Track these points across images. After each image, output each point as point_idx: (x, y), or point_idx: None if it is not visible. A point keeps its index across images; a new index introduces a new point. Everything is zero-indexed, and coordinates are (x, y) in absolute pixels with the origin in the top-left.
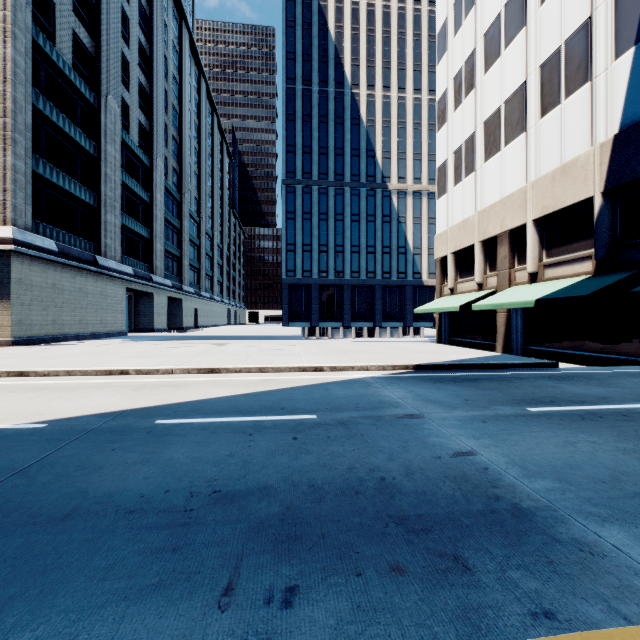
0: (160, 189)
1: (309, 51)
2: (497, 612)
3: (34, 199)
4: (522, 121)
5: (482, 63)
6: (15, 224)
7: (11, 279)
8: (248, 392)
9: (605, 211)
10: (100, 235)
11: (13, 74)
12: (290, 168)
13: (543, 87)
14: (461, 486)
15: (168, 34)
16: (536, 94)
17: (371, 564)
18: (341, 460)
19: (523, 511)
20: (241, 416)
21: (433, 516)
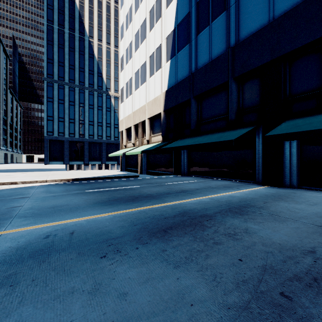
0: None
1: (63, 9)
2: None
3: None
4: (145, 77)
5: (134, 47)
6: None
7: None
8: None
9: (164, 118)
10: None
11: None
12: (50, 72)
13: (150, 65)
14: None
15: None
16: (148, 67)
17: None
18: None
19: None
20: None
21: None
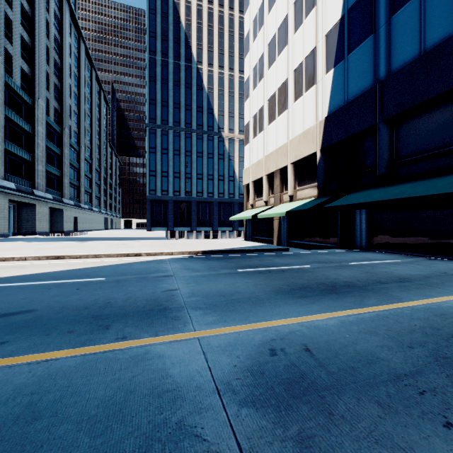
0: (42, 123)
1: (166, 33)
2: (101, 339)
3: None
4: (286, 102)
5: (267, 62)
6: None
7: None
8: (73, 268)
9: (322, 161)
10: None
11: None
12: (152, 116)
13: (295, 83)
14: (149, 302)
15: (50, 3)
16: (292, 87)
17: (59, 331)
18: (95, 296)
19: (166, 309)
20: (53, 280)
21: (116, 314)
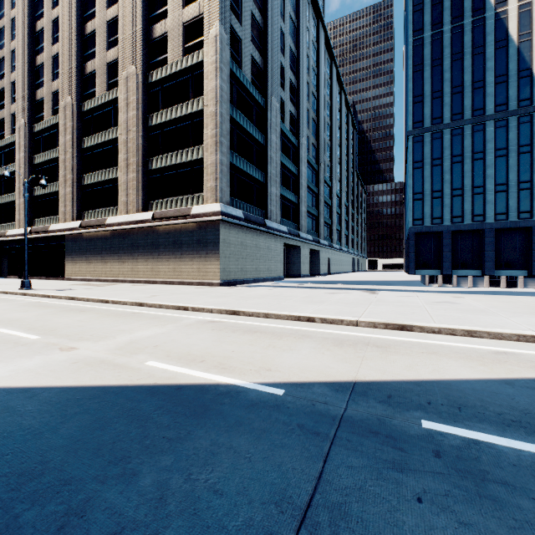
0: (304, 162)
1: None
2: None
3: (230, 183)
4: None
5: None
6: (221, 201)
7: (219, 240)
8: (503, 377)
9: None
10: (267, 204)
11: (220, 97)
12: (417, 118)
13: None
14: None
15: (309, 36)
16: None
17: None
18: None
19: None
20: None
21: None
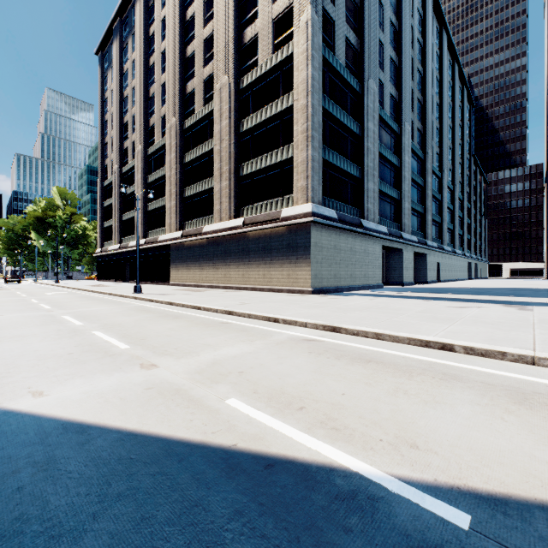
0: (407, 151)
1: None
2: None
3: (322, 181)
4: None
5: None
6: (313, 201)
7: (310, 243)
8: None
9: None
10: (363, 202)
11: (311, 87)
12: None
13: None
14: None
15: (413, 4)
16: None
17: None
18: None
19: None
20: None
21: None
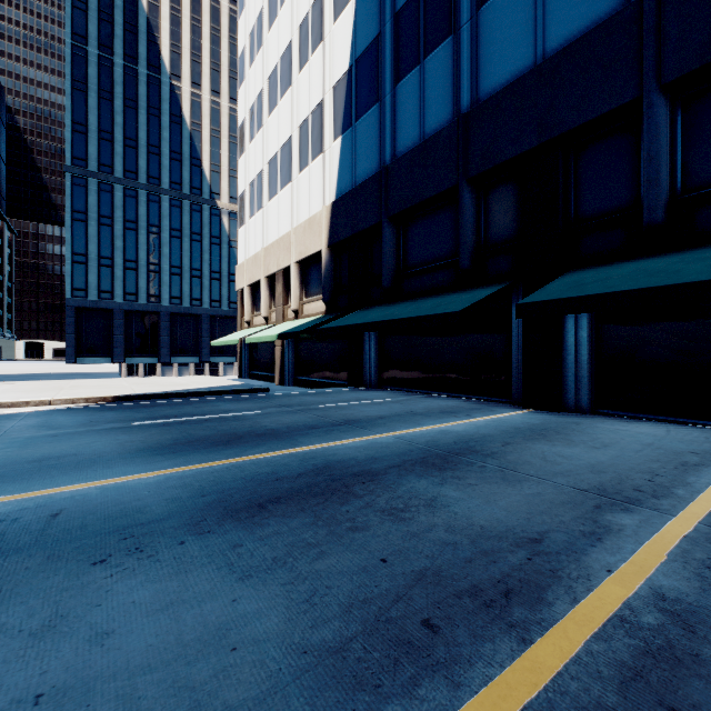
0: None
1: (109, 10)
2: None
3: None
4: (290, 171)
5: (267, 105)
6: None
7: None
8: None
9: (330, 263)
10: None
11: None
12: (79, 153)
13: (301, 146)
14: None
15: None
16: (297, 150)
17: None
18: None
19: None
20: None
21: None
